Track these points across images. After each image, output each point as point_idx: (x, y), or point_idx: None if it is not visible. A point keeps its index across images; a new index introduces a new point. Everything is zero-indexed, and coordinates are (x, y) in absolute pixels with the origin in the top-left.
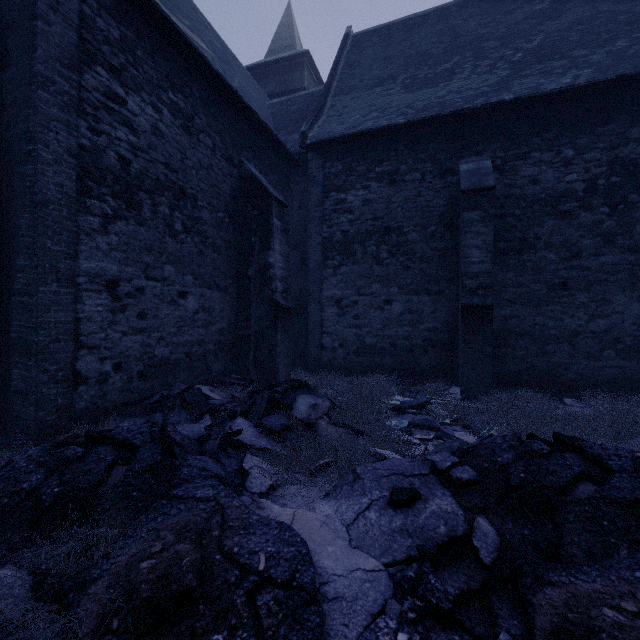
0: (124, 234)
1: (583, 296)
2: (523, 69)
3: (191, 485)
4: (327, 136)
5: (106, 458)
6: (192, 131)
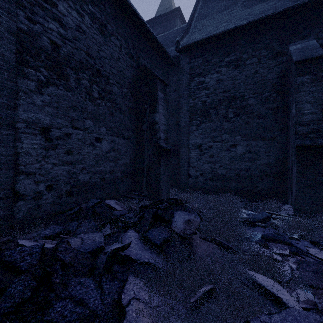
0: (55, 96)
1: None
2: None
3: None
4: (192, 41)
5: None
6: (105, 34)
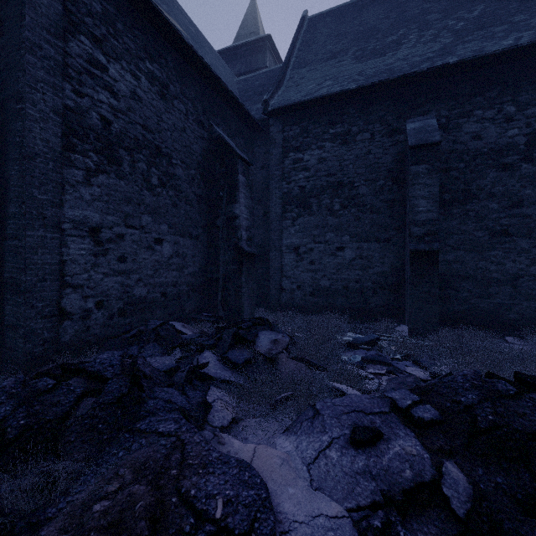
0: (105, 186)
1: (524, 242)
2: (465, 36)
3: (155, 418)
4: (286, 103)
5: (76, 390)
6: (167, 97)
